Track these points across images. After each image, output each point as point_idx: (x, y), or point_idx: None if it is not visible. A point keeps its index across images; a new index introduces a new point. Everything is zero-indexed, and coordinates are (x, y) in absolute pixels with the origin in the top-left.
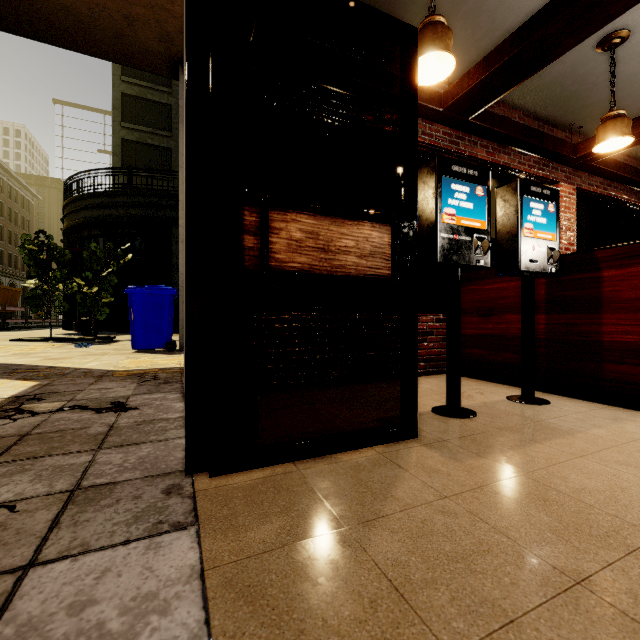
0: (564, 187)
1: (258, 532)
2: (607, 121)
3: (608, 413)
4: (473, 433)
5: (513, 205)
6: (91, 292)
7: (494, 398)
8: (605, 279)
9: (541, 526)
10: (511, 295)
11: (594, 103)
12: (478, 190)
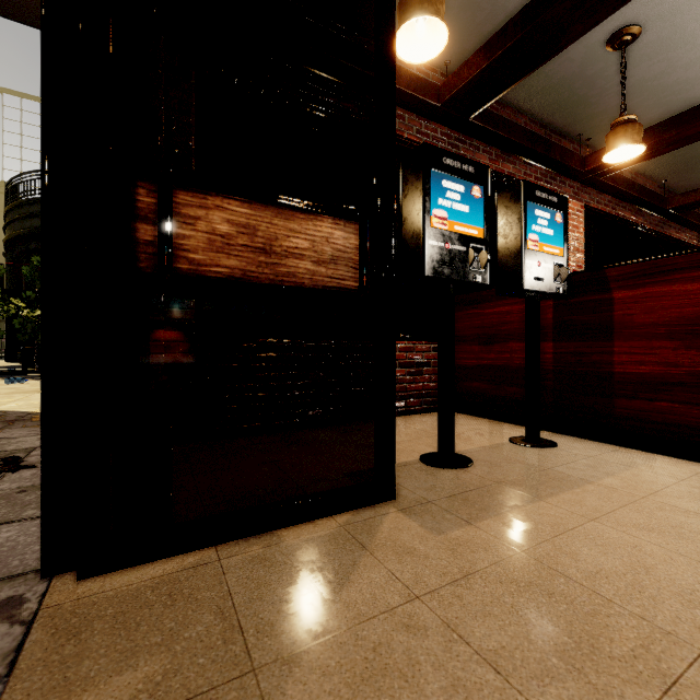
0: (572, 204)
1: (103, 692)
2: (618, 127)
3: (621, 457)
4: (466, 490)
5: (516, 212)
6: (33, 316)
7: (495, 440)
8: (617, 301)
9: (544, 644)
10: (515, 320)
11: (603, 111)
12: (475, 190)
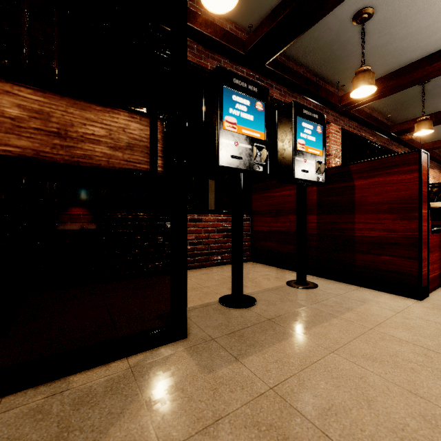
0: (333, 126)
1: None
2: (359, 73)
3: (359, 294)
4: (244, 326)
5: (289, 123)
6: None
7: (277, 283)
8: (357, 187)
9: None
10: (293, 200)
11: (352, 67)
12: (258, 105)
